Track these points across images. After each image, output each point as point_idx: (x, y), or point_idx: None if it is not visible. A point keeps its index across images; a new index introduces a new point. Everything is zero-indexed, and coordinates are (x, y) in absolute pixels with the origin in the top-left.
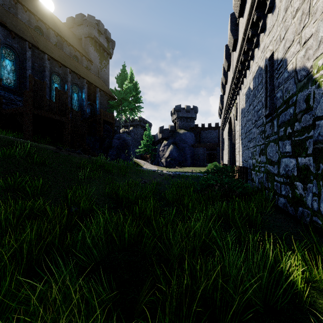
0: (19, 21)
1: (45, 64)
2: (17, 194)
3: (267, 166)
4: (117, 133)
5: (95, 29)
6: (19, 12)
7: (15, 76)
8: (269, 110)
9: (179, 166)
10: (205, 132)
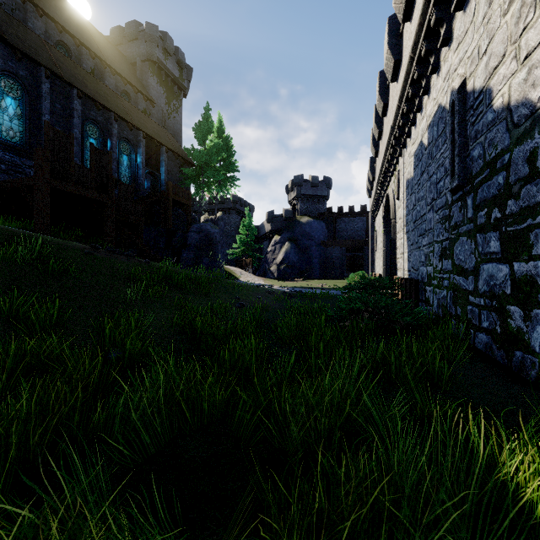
0: (30, 33)
1: (74, 105)
2: (15, 326)
3: (455, 277)
4: (196, 222)
5: (159, 47)
6: (30, 18)
7: (23, 125)
8: (458, 179)
9: (300, 277)
10: (343, 221)
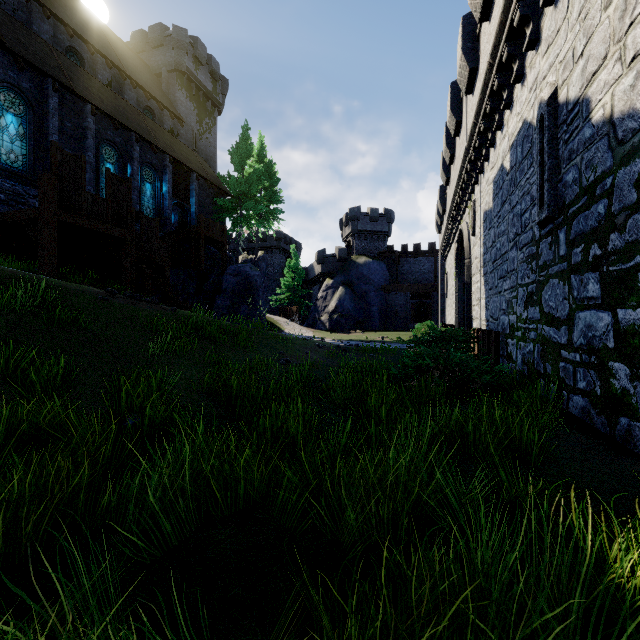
0: (35, 37)
1: (87, 123)
2: (12, 387)
3: (543, 328)
4: (232, 263)
5: (189, 55)
6: (34, 20)
7: (26, 147)
8: (548, 210)
9: (356, 329)
10: (408, 262)
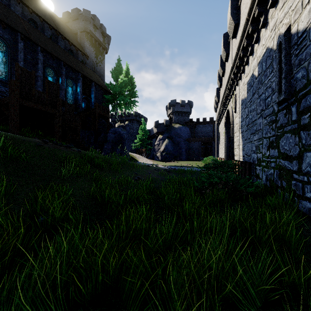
0: (12, 13)
1: (38, 56)
2: None
3: (280, 161)
4: (112, 127)
5: (91, 24)
6: (12, 4)
7: (7, 68)
8: (284, 94)
9: (174, 160)
10: (199, 127)
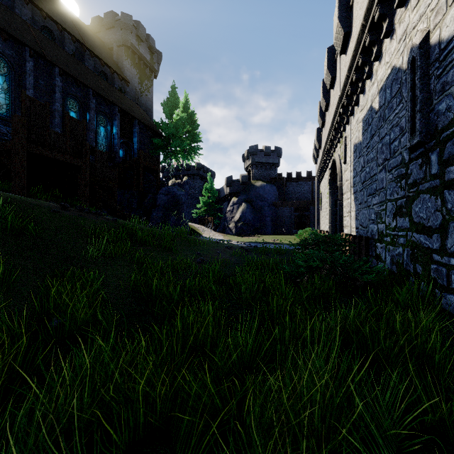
0: (17, 18)
1: (56, 81)
2: None
3: (413, 235)
4: (164, 186)
5: (133, 34)
6: (17, 5)
7: (9, 98)
8: (420, 136)
9: (255, 233)
10: (292, 185)
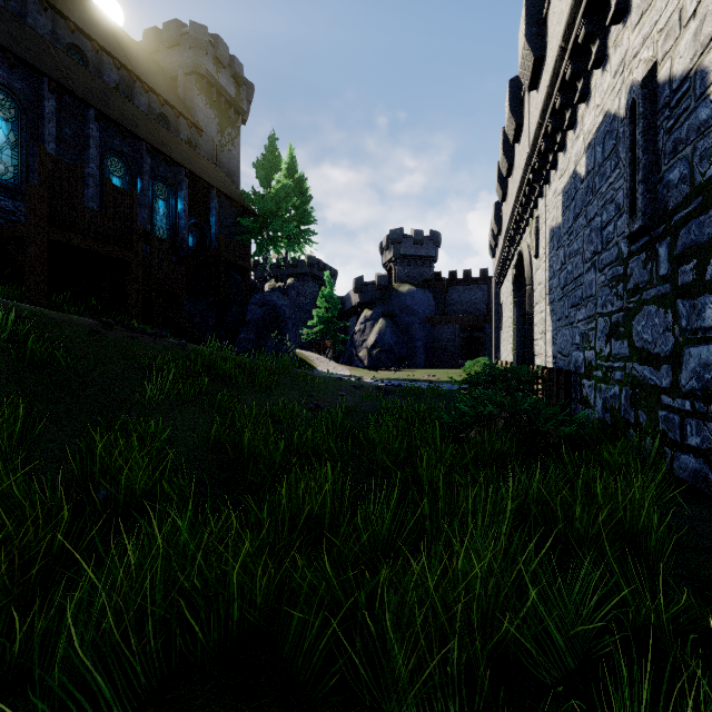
0: (29, 31)
1: (90, 130)
2: None
3: (635, 367)
4: (258, 292)
5: (208, 56)
6: (30, 12)
7: (18, 157)
8: (643, 218)
9: (399, 366)
10: (457, 291)
